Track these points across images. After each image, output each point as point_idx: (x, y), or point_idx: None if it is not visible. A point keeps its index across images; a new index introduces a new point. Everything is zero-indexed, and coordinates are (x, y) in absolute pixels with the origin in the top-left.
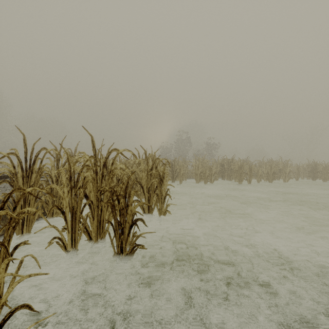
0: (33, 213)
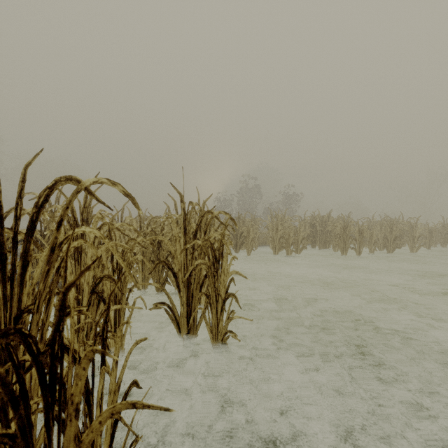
0: None
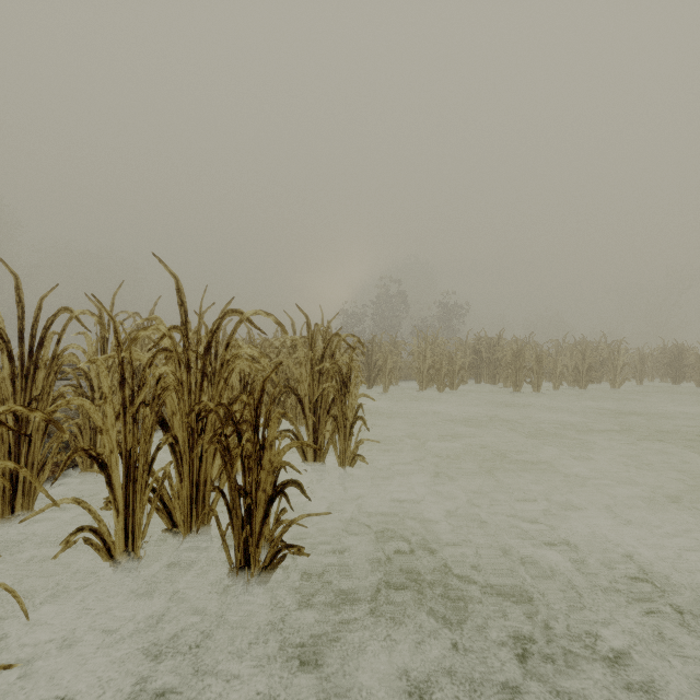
0: (41, 463)
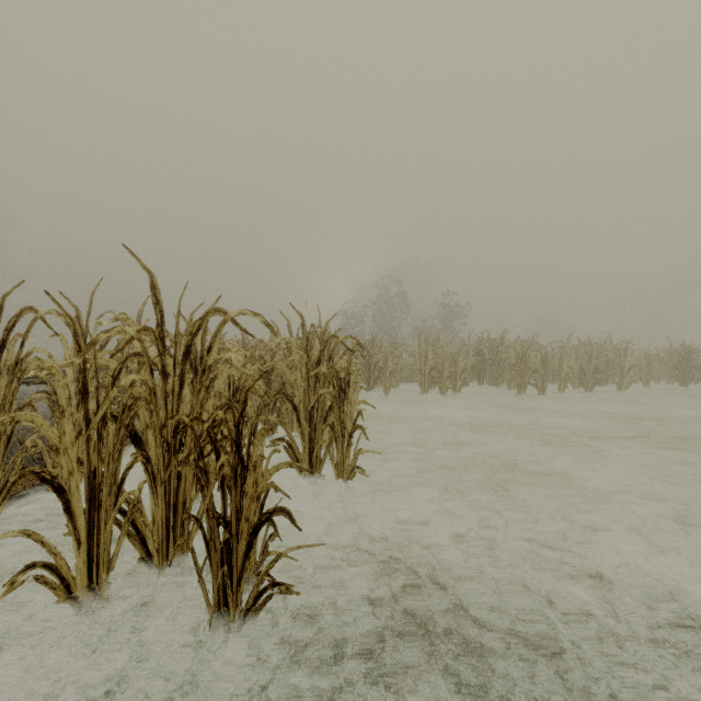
0: (5, 480)
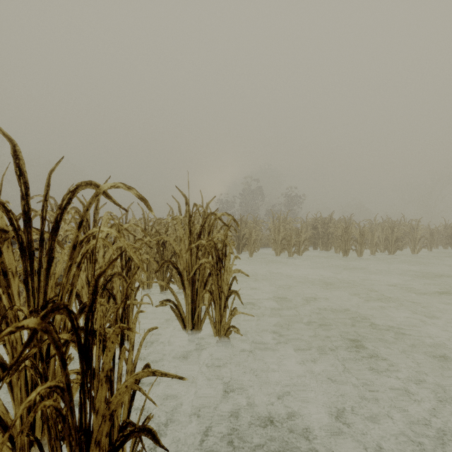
0: None
